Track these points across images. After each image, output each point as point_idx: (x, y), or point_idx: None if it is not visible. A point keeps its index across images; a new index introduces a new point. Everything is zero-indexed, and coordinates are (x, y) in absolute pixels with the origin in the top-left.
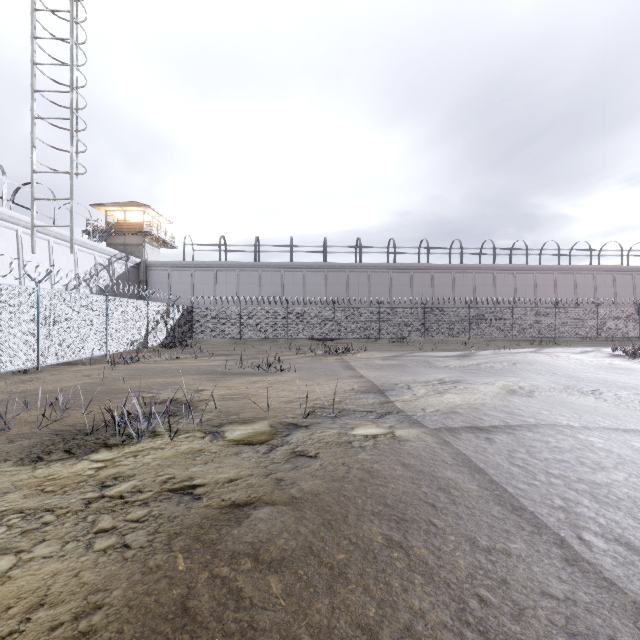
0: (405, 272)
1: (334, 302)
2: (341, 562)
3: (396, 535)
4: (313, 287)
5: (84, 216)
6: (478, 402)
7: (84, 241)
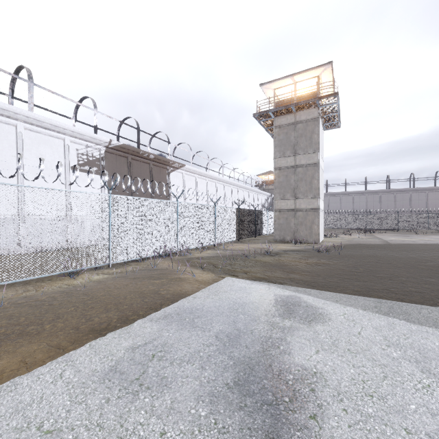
0: (421, 192)
1: (370, 212)
2: (363, 241)
3: (370, 241)
4: (358, 203)
5: (263, 183)
6: (404, 239)
7: (263, 192)
